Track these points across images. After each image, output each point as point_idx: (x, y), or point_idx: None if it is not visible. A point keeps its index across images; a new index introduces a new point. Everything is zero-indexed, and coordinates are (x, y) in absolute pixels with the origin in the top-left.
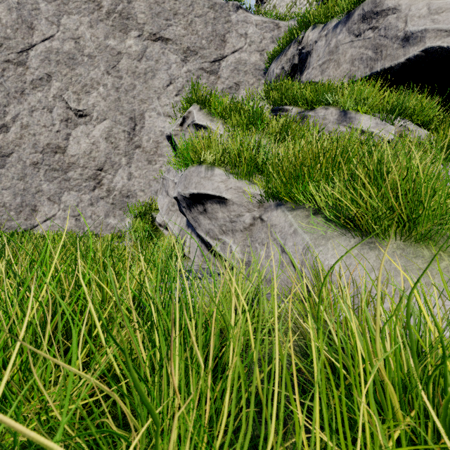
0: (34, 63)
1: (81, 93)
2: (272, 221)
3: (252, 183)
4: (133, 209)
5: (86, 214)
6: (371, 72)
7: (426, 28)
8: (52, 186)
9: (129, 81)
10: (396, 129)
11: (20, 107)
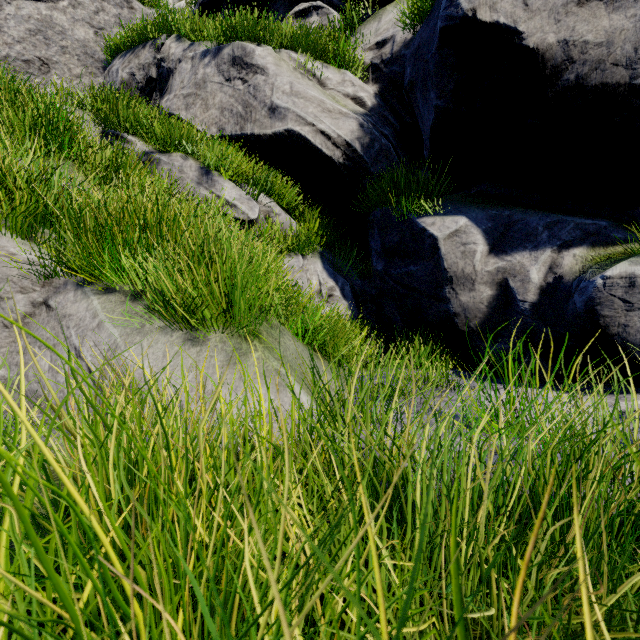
0: None
1: None
2: (66, 310)
3: (31, 242)
4: None
5: None
6: (242, 133)
7: (288, 107)
8: None
9: None
10: (263, 208)
11: None
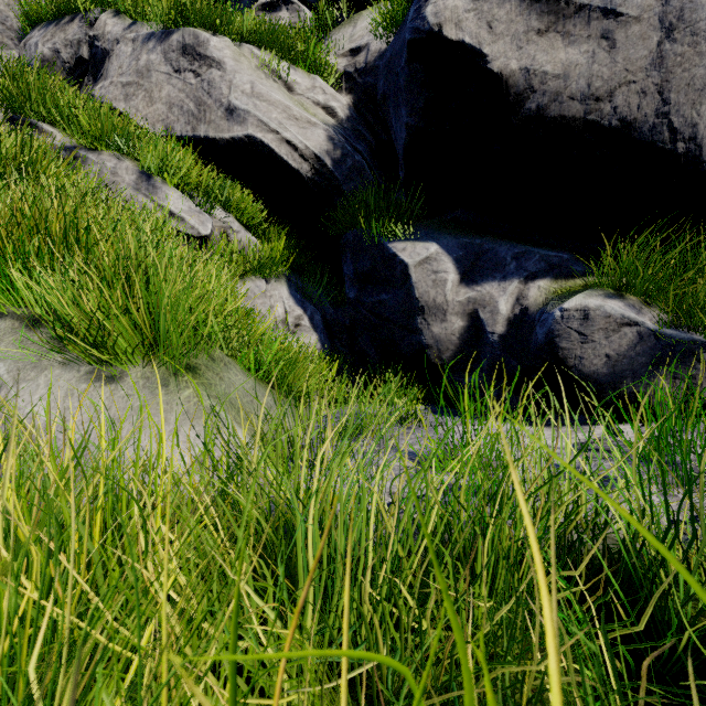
0: None
1: None
2: None
3: None
4: None
5: None
6: (194, 134)
7: (249, 110)
8: None
9: None
10: (218, 224)
11: None
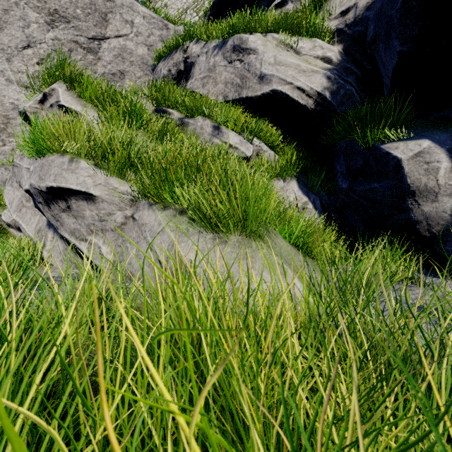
0: None
1: None
2: (143, 220)
3: (124, 180)
4: None
5: None
6: (239, 97)
7: (273, 74)
8: None
9: None
10: (255, 148)
11: None
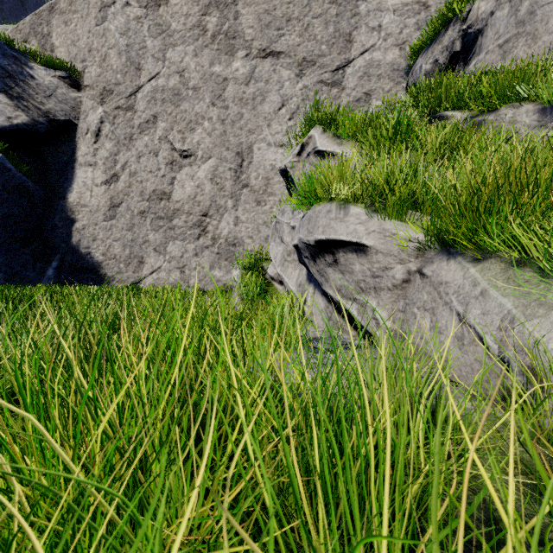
0: (141, 106)
1: (185, 132)
2: (440, 277)
3: (404, 223)
4: (241, 260)
5: (190, 265)
6: None
7: None
8: (158, 236)
9: (236, 110)
10: None
11: (128, 154)
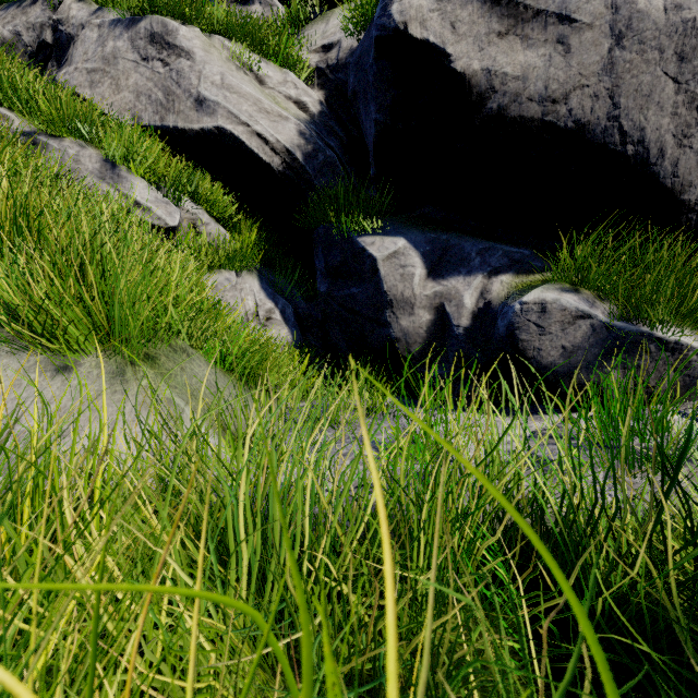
0: None
1: None
2: None
3: None
4: None
5: None
6: (162, 124)
7: (219, 101)
8: None
9: None
10: (187, 215)
11: None
